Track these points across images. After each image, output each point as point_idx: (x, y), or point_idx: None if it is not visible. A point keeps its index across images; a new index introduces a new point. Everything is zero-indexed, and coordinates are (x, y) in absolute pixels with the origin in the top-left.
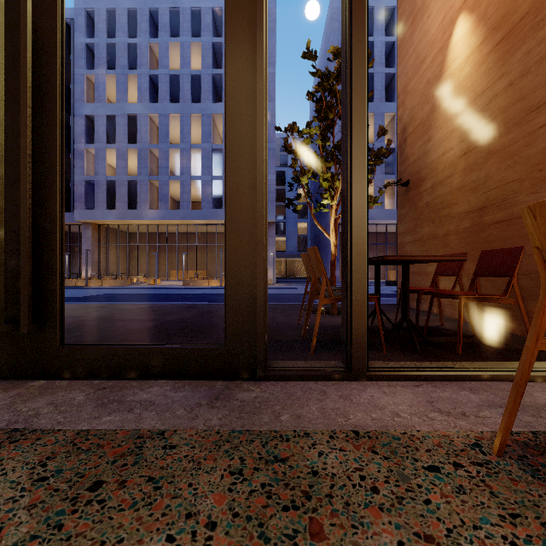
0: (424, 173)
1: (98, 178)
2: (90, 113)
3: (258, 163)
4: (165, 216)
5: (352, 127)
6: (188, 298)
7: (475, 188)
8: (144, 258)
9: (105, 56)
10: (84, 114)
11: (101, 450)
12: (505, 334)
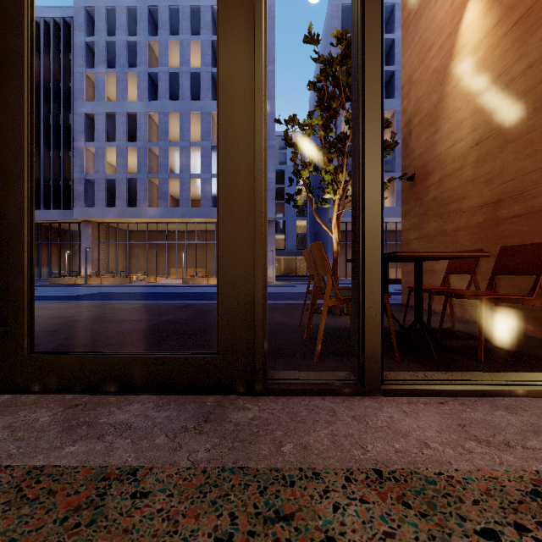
0: (431, 166)
1: (98, 176)
2: (89, 111)
3: (255, 143)
4: (165, 214)
5: (365, 101)
6: (187, 296)
7: (489, 181)
8: (144, 256)
9: (104, 55)
10: (84, 113)
11: (52, 499)
12: (525, 338)
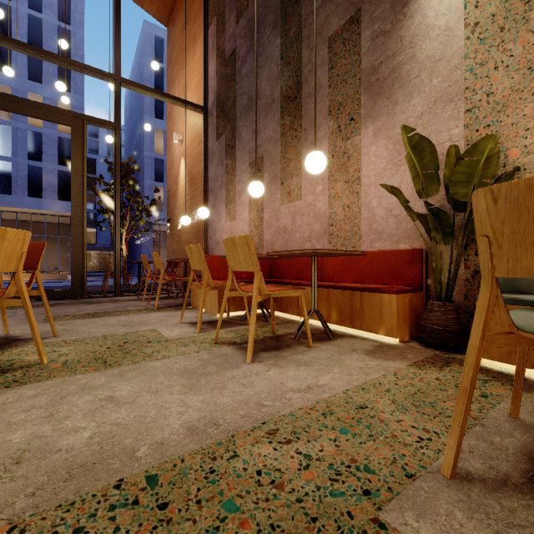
0: (174, 218)
1: None
2: None
3: (83, 234)
4: None
5: (116, 226)
6: None
7: (185, 233)
8: None
9: None
10: None
11: None
12: None
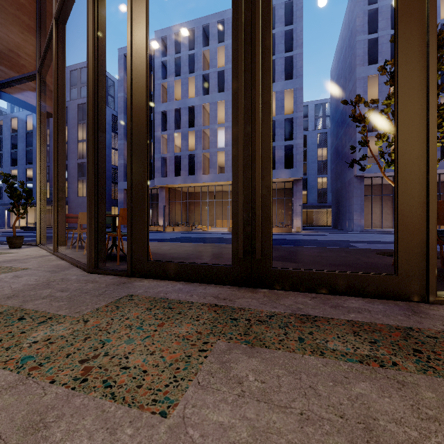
0: None
1: (169, 155)
2: (164, 109)
3: (429, 139)
4: (214, 179)
5: None
6: None
7: None
8: (197, 210)
9: (173, 68)
10: (161, 111)
11: (383, 332)
12: None
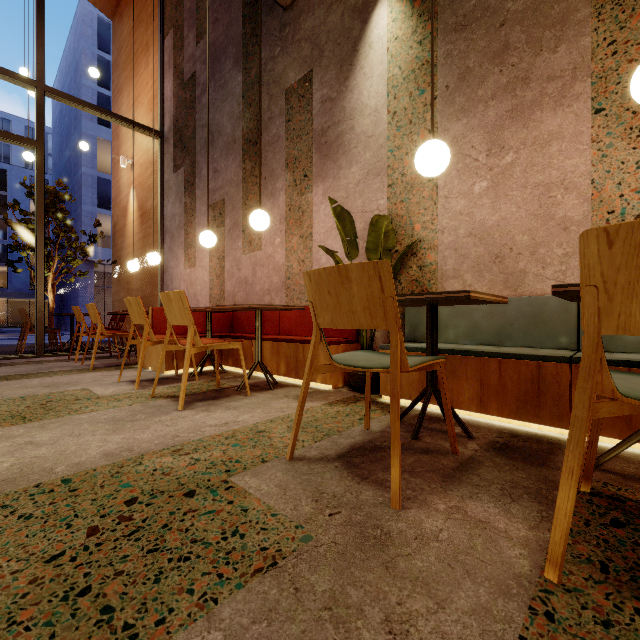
0: (122, 260)
1: None
2: None
3: None
4: None
5: (38, 269)
6: None
7: (136, 278)
8: None
9: None
10: None
11: None
12: None
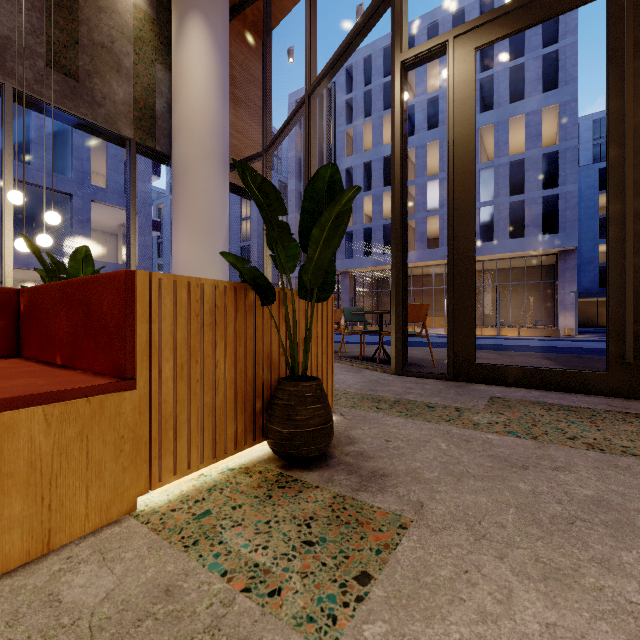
0: None
1: (356, 228)
2: (348, 166)
3: None
4: (422, 257)
5: None
6: (491, 348)
7: None
8: None
9: (362, 106)
10: (344, 169)
11: None
12: None
